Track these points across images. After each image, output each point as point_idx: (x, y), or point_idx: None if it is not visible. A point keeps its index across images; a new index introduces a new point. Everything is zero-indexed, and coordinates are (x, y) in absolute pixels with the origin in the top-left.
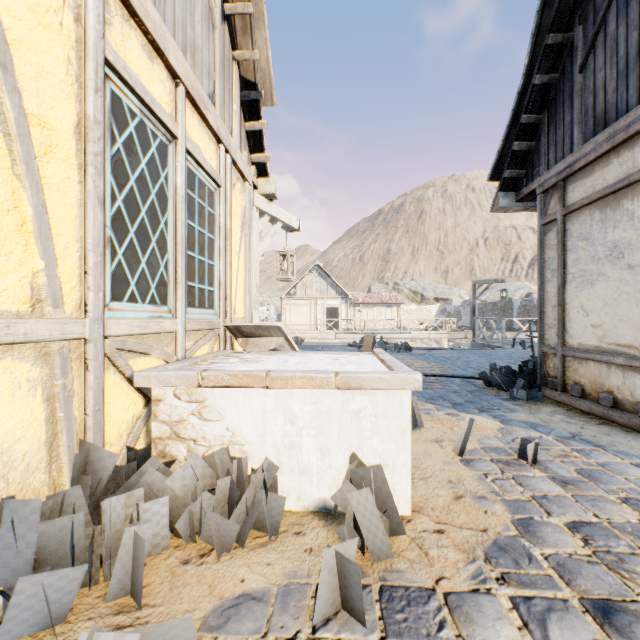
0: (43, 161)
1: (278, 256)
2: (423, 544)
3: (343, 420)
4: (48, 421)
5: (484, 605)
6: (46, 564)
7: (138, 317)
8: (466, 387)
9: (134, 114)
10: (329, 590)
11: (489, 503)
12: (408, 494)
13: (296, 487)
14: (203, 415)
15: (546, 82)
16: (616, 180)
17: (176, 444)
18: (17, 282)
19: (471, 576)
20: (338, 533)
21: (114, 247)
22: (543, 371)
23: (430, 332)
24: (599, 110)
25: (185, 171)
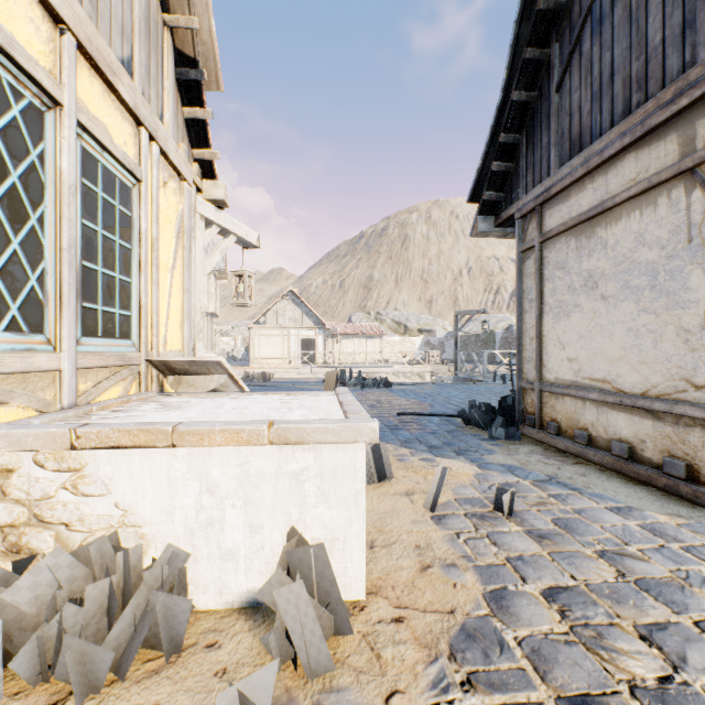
0: None
1: (233, 276)
2: (376, 642)
3: (280, 485)
4: None
5: None
6: None
7: None
8: (445, 427)
9: None
10: None
11: (459, 572)
12: (363, 573)
13: (216, 578)
14: (80, 488)
15: (524, 100)
16: (591, 207)
17: (38, 532)
18: None
19: (431, 684)
20: (263, 643)
21: None
22: (522, 407)
23: (413, 365)
24: (575, 133)
25: (76, 152)
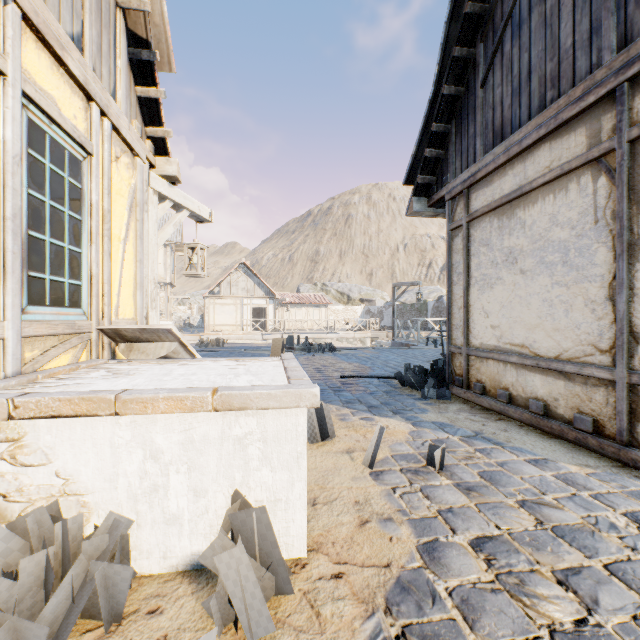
0: None
1: (186, 249)
2: (316, 599)
3: (224, 449)
4: None
5: None
6: None
7: None
8: (383, 388)
9: None
10: None
11: (395, 526)
12: (304, 532)
13: (160, 542)
14: (19, 459)
15: (453, 93)
16: (511, 190)
17: None
18: None
19: (368, 639)
20: (205, 607)
21: None
22: (451, 370)
23: (355, 332)
24: (497, 124)
25: (21, 122)
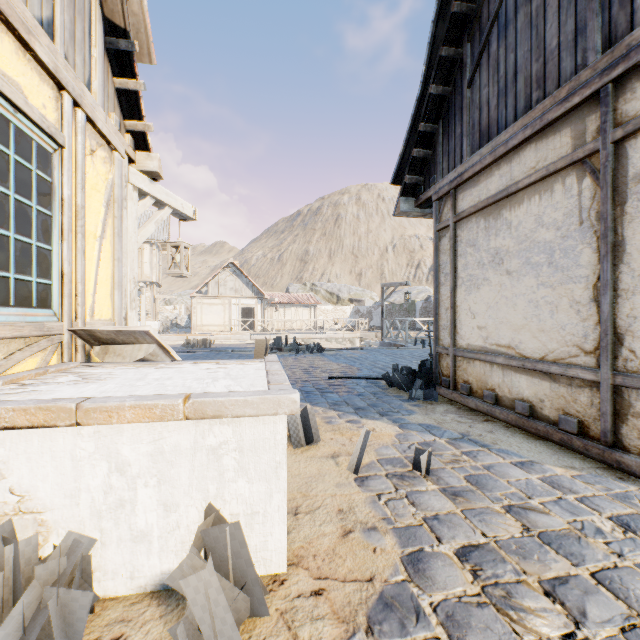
0: None
1: (169, 247)
2: (294, 620)
3: (197, 460)
4: None
5: None
6: None
7: None
8: (371, 389)
9: None
10: None
11: (379, 536)
12: (283, 546)
13: (127, 562)
14: None
15: (441, 93)
16: (497, 191)
17: None
18: None
19: None
20: (172, 634)
21: None
22: (438, 370)
23: (344, 332)
24: (484, 124)
25: None
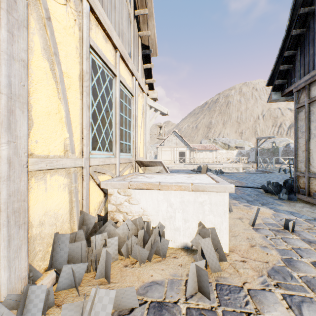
0: (68, 91)
1: (158, 127)
2: (235, 266)
3: (195, 206)
4: (69, 201)
5: (268, 296)
6: (71, 261)
7: (101, 157)
8: (254, 192)
9: (100, 67)
10: (193, 282)
11: (269, 250)
12: (227, 242)
13: (173, 236)
14: (130, 201)
15: (299, 33)
16: None
17: (118, 214)
18: (59, 143)
19: (261, 283)
20: (194, 258)
21: (92, 126)
22: (297, 185)
23: (233, 164)
24: None
25: (119, 90)
